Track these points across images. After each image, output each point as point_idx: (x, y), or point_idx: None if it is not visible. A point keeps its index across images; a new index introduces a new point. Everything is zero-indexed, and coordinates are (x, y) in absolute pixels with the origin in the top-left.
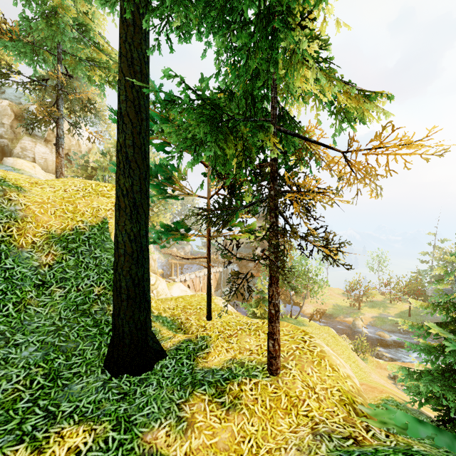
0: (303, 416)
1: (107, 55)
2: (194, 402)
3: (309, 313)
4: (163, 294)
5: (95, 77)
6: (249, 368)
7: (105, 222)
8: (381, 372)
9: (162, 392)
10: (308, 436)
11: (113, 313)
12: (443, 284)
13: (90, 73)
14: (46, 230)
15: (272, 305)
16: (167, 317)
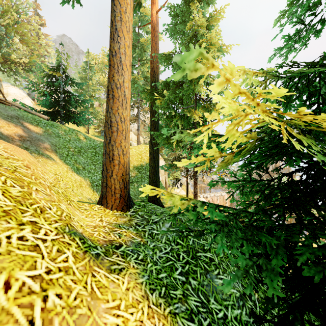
0: None
1: None
2: None
3: None
4: None
5: None
6: None
7: None
8: None
9: None
10: None
11: None
12: None
13: None
14: (133, 165)
15: (194, 192)
16: None
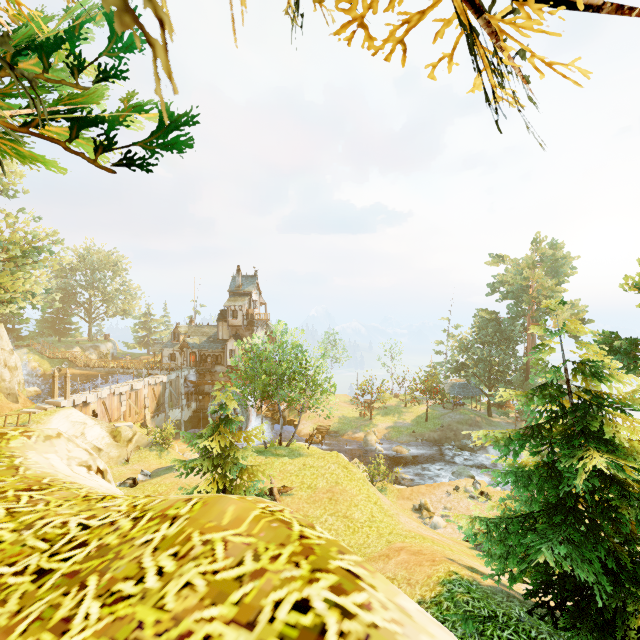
0: None
1: None
2: None
3: (308, 434)
4: None
5: None
6: None
7: None
8: (404, 505)
9: None
10: None
11: None
12: (547, 352)
13: None
14: None
15: None
16: None
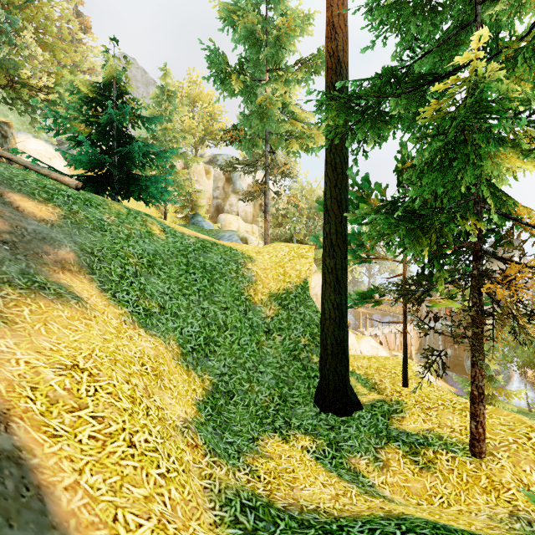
0: (505, 501)
1: (301, 122)
2: (389, 451)
3: None
4: (352, 349)
5: (293, 149)
6: (447, 443)
7: (306, 282)
8: None
9: (361, 435)
10: (503, 514)
11: (321, 363)
12: None
13: (290, 147)
14: (268, 290)
15: (474, 386)
16: (361, 375)
